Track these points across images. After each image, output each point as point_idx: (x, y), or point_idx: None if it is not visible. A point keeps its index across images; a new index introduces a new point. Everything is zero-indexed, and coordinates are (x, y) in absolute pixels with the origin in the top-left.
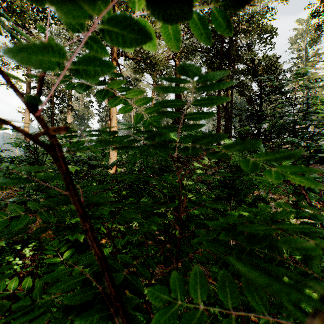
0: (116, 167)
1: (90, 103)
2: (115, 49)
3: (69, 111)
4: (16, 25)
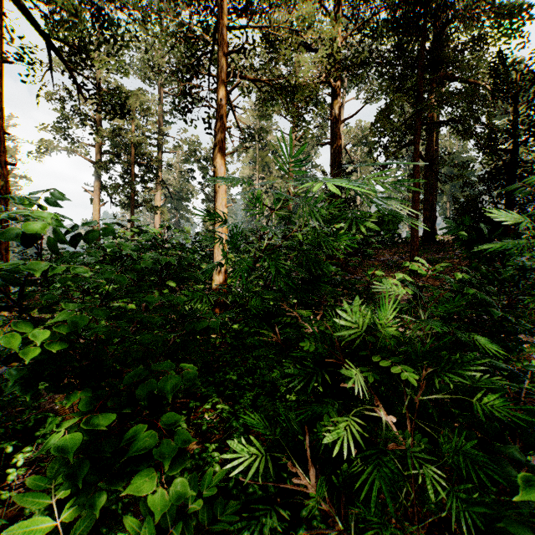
0: (226, 277)
1: (190, 172)
2: (224, 65)
3: (158, 187)
4: (72, 47)
